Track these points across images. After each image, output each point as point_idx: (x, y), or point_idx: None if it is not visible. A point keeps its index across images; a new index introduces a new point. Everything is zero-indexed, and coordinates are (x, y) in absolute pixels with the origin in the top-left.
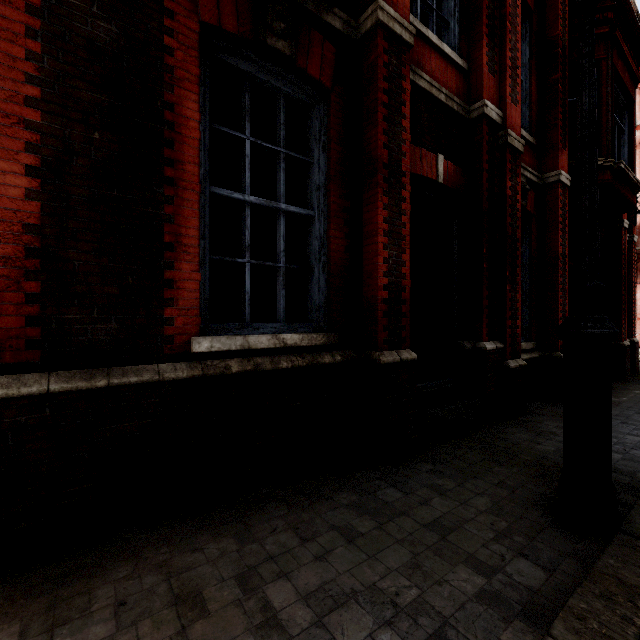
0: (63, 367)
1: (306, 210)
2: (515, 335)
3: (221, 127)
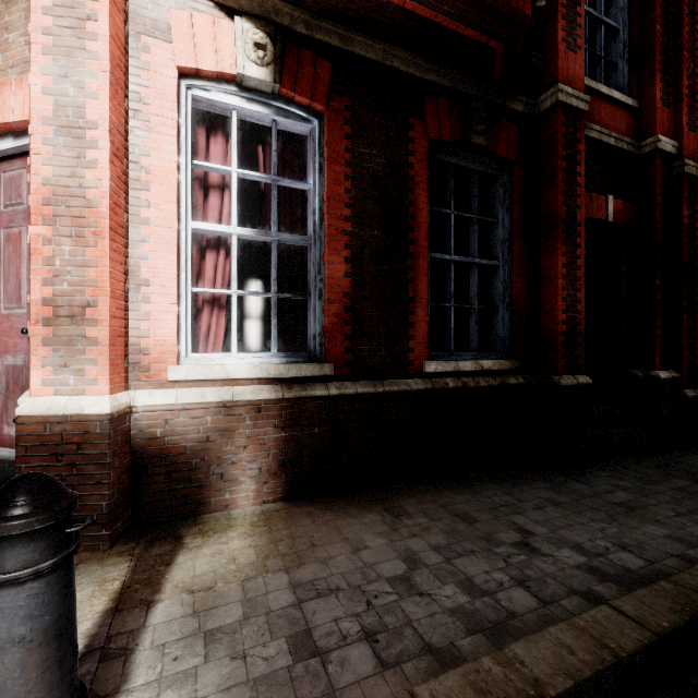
0: (360, 379)
1: (493, 261)
2: (693, 365)
3: (436, 208)
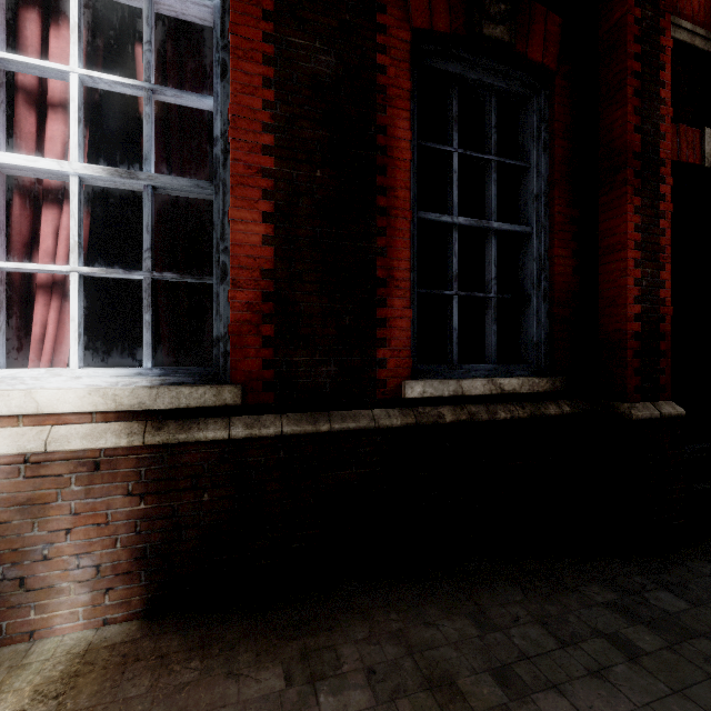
0: (291, 409)
1: (521, 226)
2: None
3: (428, 143)
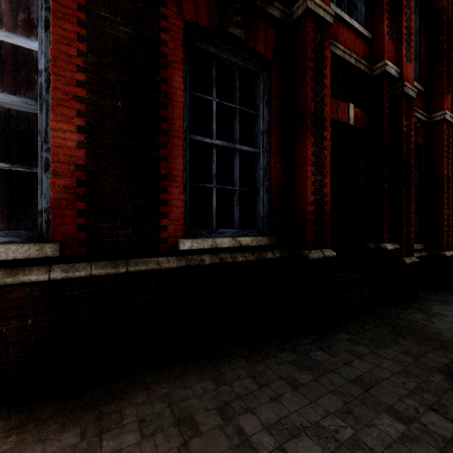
0: (99, 259)
1: (254, 149)
2: (409, 238)
3: (197, 93)
